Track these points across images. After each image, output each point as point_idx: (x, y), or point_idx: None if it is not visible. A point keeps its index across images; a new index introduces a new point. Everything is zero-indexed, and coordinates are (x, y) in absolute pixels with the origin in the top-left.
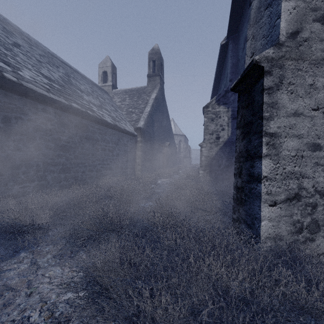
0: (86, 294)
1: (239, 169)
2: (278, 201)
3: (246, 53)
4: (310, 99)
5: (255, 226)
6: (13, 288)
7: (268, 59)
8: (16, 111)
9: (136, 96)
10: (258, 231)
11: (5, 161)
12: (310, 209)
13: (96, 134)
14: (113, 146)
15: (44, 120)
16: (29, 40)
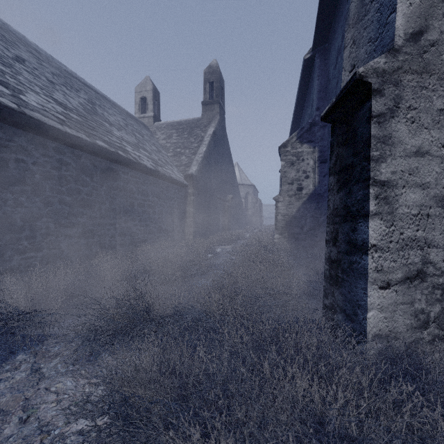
0: (107, 424)
1: (334, 233)
2: (393, 281)
3: (344, 67)
4: (439, 131)
5: (359, 318)
6: (3, 409)
7: (377, 73)
8: (17, 151)
9: (187, 131)
10: (364, 326)
11: (0, 221)
12: (440, 294)
13: (130, 183)
14: (155, 200)
15: (57, 163)
16: (38, 53)
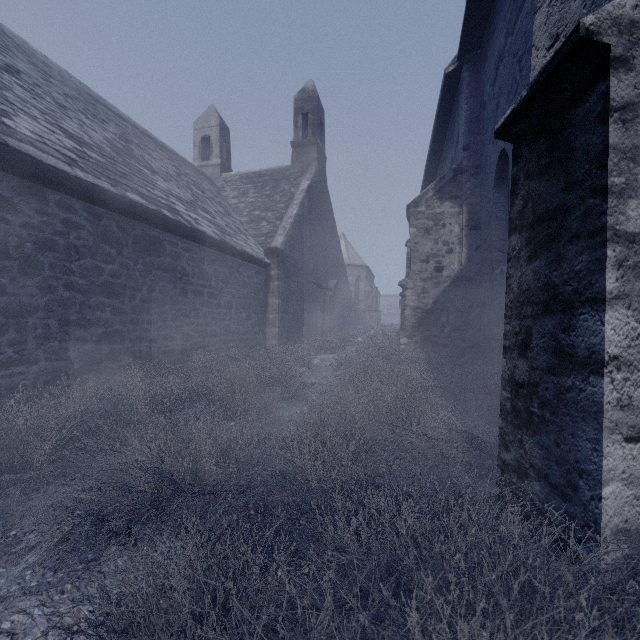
0: None
1: (521, 335)
2: None
3: (535, 43)
4: None
5: (582, 495)
6: None
7: (620, 26)
8: None
9: (269, 186)
10: (593, 512)
11: None
12: None
13: (182, 260)
14: (219, 285)
15: (62, 226)
16: (47, 67)
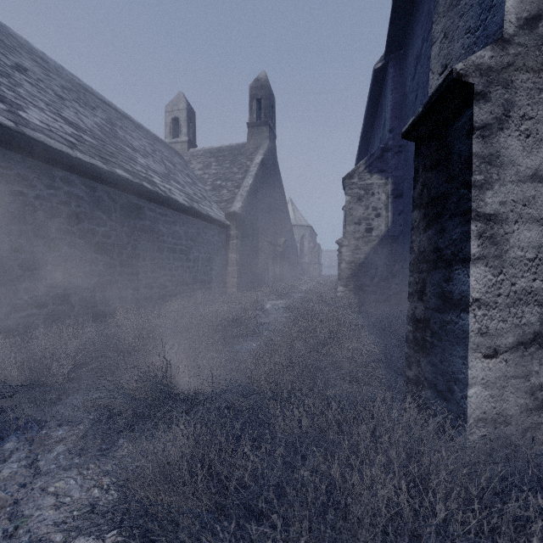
0: None
1: (420, 284)
2: (502, 347)
3: (431, 68)
4: None
5: (456, 396)
6: None
7: (481, 70)
8: (14, 181)
9: (229, 159)
10: (463, 407)
11: None
12: None
13: (158, 223)
14: (189, 243)
15: (66, 197)
16: (45, 63)
